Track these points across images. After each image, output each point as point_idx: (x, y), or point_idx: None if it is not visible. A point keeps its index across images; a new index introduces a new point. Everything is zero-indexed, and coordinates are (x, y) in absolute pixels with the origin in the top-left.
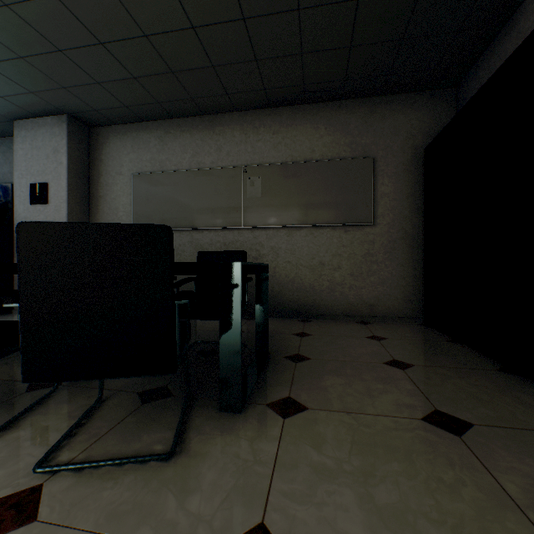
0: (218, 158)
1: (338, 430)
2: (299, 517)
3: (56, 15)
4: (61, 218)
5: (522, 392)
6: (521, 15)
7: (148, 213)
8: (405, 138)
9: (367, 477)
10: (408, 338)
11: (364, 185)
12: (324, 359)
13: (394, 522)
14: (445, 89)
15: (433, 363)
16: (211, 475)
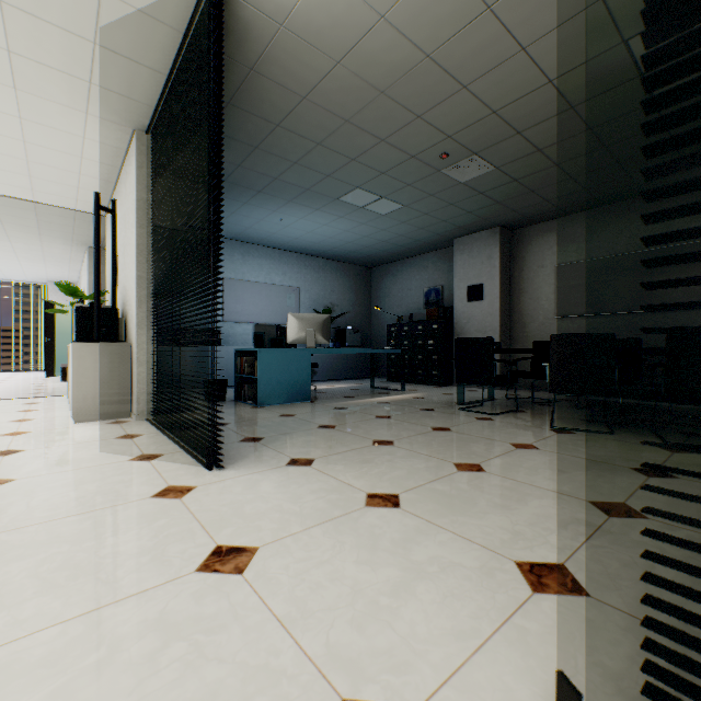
0: None
1: None
2: None
3: (547, 174)
4: (493, 311)
5: None
6: None
7: (573, 300)
8: None
9: None
10: None
11: None
12: None
13: None
14: None
15: None
16: None
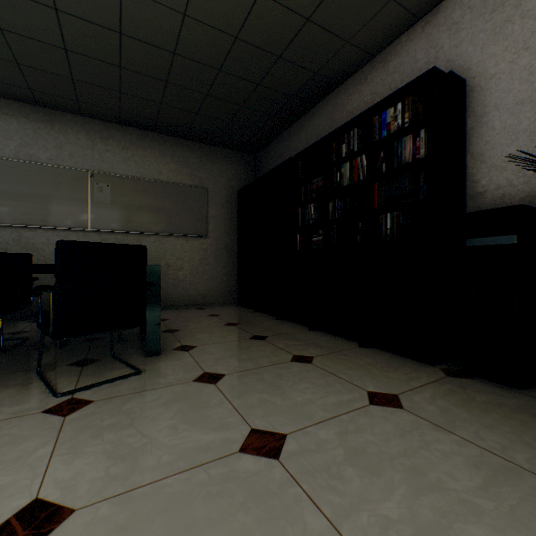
0: (58, 155)
1: (217, 348)
2: (217, 368)
3: None
4: None
5: (284, 324)
6: (284, 137)
7: None
8: (227, 180)
9: (236, 355)
10: (232, 313)
11: (200, 208)
12: (190, 328)
13: (249, 360)
14: (250, 154)
15: (249, 321)
16: (170, 371)
